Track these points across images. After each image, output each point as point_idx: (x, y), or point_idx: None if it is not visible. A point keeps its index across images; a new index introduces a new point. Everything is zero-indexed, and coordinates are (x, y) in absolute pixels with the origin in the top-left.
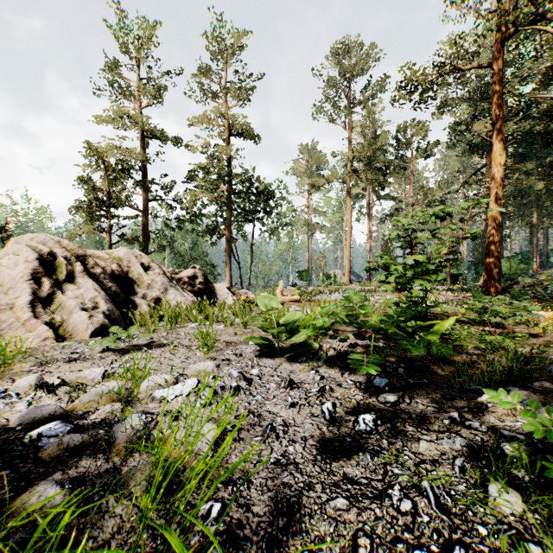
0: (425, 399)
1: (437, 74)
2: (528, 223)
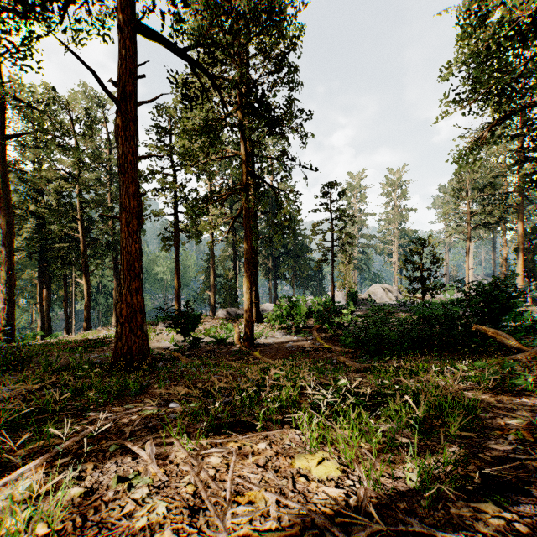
0: None
1: None
2: None
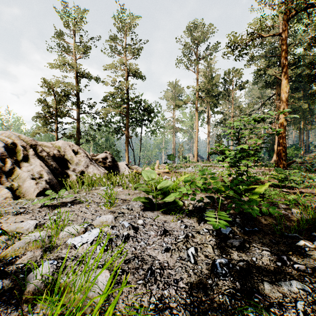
0: (259, 243)
1: (249, 39)
2: (298, 127)
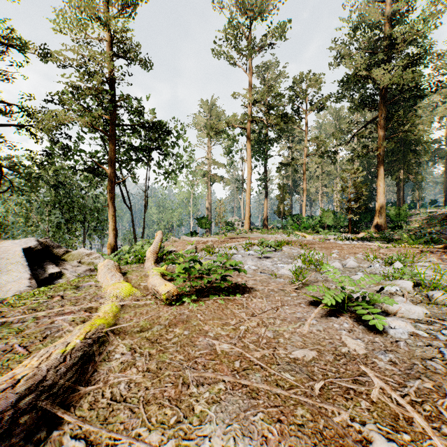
0: None
1: None
2: (397, 177)
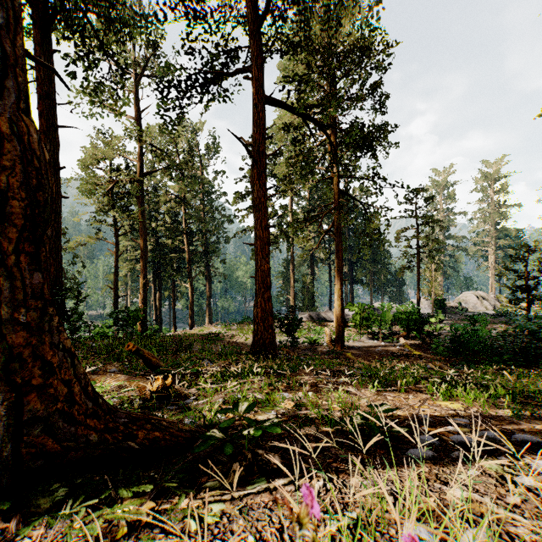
0: None
1: None
2: None
